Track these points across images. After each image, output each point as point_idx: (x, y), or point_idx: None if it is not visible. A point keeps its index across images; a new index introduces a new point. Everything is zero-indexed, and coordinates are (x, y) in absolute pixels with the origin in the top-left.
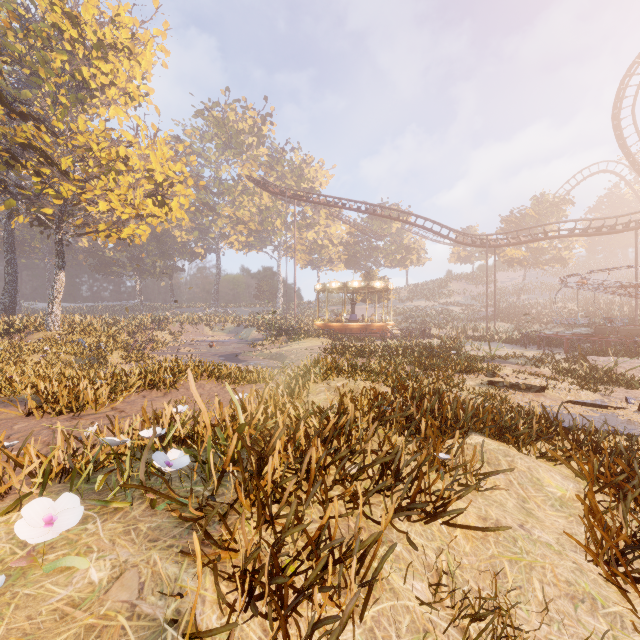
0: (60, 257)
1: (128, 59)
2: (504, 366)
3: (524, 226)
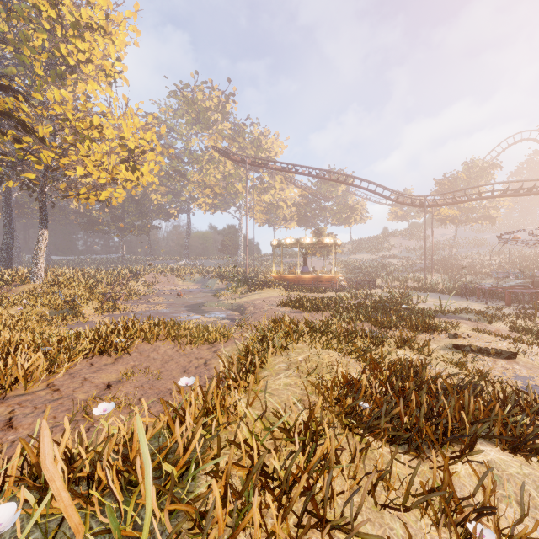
0: (43, 217)
1: (103, 38)
2: (459, 323)
3: (456, 188)
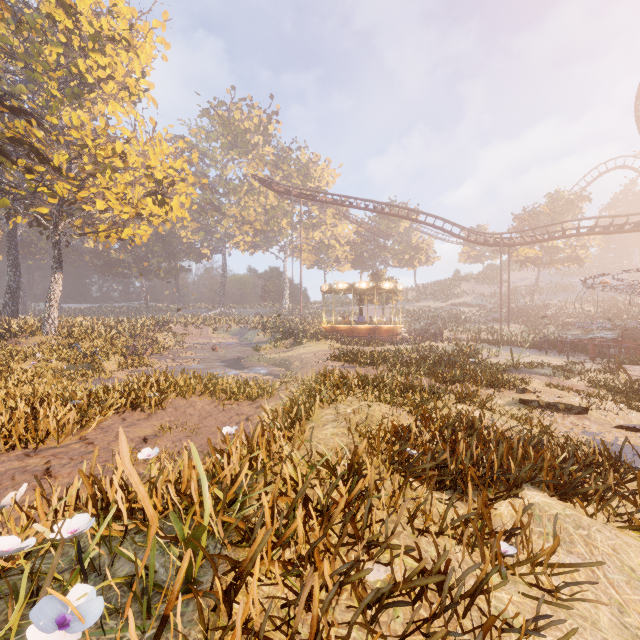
0: (57, 258)
1: (126, 52)
2: (531, 378)
3: (538, 224)
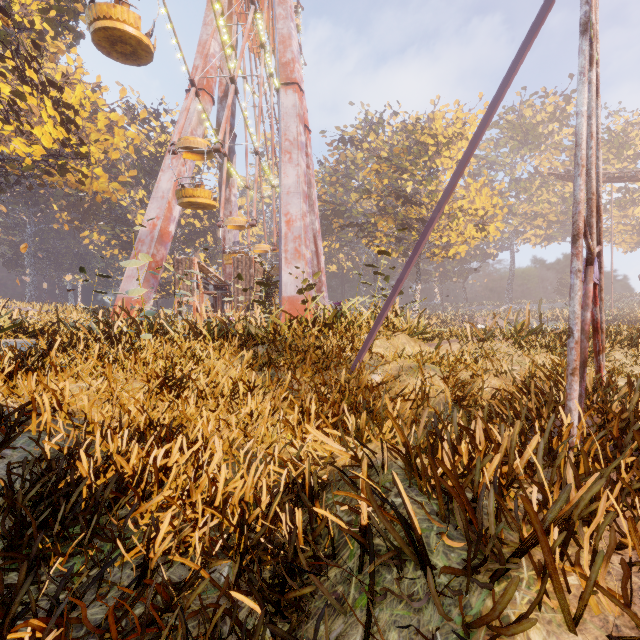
0: (418, 275)
1: (460, 140)
2: None
3: None
